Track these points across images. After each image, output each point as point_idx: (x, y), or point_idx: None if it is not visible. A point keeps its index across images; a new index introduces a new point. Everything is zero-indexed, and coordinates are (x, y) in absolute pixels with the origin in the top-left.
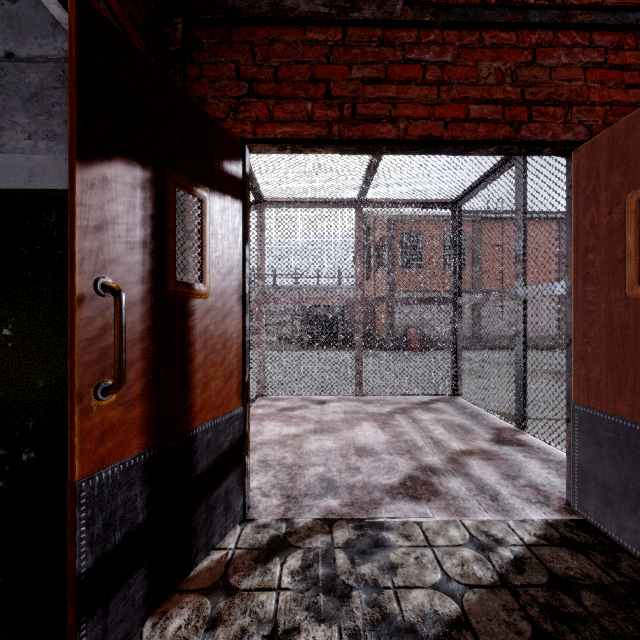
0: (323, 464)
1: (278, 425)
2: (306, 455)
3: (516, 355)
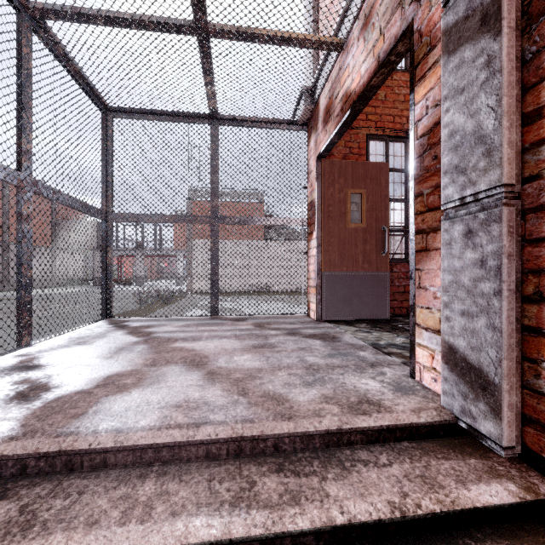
0: (300, 357)
1: (150, 390)
2: (281, 364)
3: (212, 264)
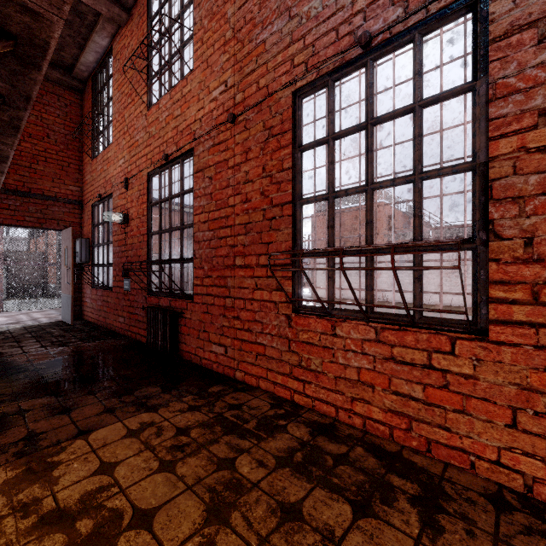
0: None
1: None
2: None
3: None
